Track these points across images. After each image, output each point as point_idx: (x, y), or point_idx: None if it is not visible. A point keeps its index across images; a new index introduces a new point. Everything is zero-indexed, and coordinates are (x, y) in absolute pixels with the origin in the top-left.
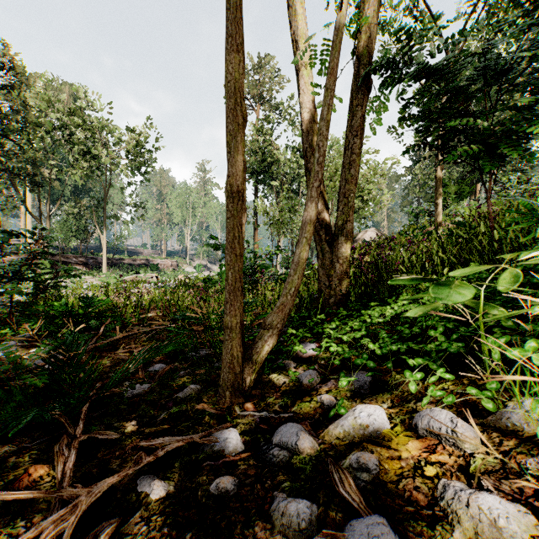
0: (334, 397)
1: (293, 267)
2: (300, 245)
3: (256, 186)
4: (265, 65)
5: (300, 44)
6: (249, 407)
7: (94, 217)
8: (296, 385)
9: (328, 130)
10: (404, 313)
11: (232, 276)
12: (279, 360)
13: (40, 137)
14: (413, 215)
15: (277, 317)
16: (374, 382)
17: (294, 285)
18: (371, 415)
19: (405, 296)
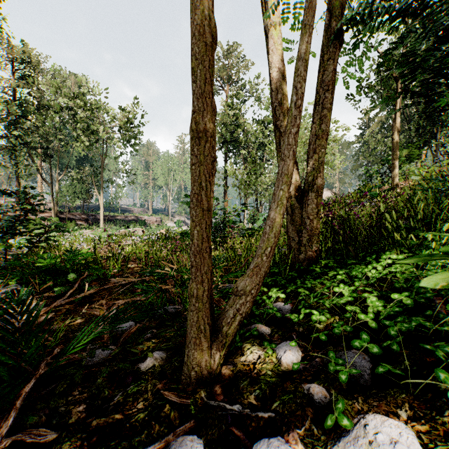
0: (326, 390)
1: (269, 223)
2: (276, 198)
3: (226, 154)
4: (234, 51)
5: (269, 5)
6: (218, 393)
7: (93, 182)
8: (274, 361)
9: (306, 70)
10: (390, 274)
11: (198, 235)
12: (251, 324)
13: (50, 117)
14: (367, 176)
15: (251, 282)
16: (374, 368)
17: (270, 245)
18: (397, 443)
19: (388, 254)
